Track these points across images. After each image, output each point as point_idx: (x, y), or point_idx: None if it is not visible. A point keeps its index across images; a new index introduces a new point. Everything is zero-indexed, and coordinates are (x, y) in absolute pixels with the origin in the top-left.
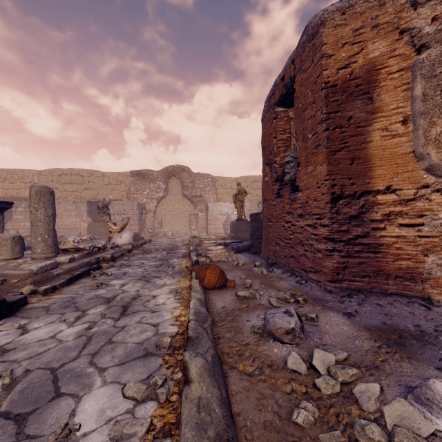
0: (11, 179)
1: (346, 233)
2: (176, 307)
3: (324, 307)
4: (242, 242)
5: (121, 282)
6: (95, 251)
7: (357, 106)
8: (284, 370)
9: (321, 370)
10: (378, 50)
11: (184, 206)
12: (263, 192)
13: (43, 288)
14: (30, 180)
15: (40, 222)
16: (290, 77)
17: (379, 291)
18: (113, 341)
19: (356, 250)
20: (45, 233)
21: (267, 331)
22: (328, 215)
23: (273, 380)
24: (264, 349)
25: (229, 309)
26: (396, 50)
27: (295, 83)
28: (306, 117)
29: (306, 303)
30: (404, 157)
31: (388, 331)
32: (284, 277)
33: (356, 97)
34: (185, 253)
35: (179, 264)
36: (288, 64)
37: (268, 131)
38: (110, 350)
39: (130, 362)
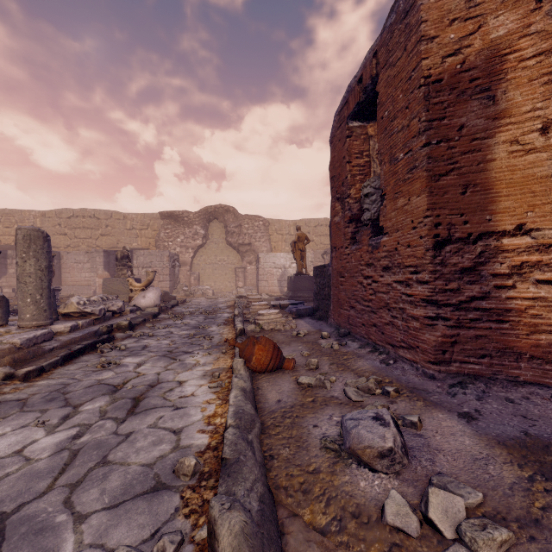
0: (6, 222)
1: (455, 293)
2: (210, 401)
3: (427, 403)
4: (303, 303)
5: (137, 361)
6: (108, 316)
7: (472, 109)
8: (380, 526)
9: (444, 529)
10: (503, 26)
11: (229, 257)
12: (332, 237)
13: (24, 370)
14: (31, 224)
15: (29, 277)
16: (371, 76)
17: (506, 378)
18: (109, 460)
19: (470, 318)
20: (36, 292)
21: (347, 449)
22: (429, 268)
23: (362, 546)
24: (344, 482)
25: (287, 404)
26: (531, 26)
27: (378, 83)
28: (396, 130)
29: (400, 396)
30: (544, 181)
31: (536, 447)
32: (364, 355)
33: (470, 96)
34: (228, 318)
35: (219, 333)
36: (368, 59)
37: (340, 154)
38: (101, 478)
39: (129, 502)
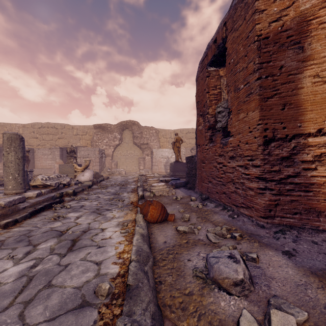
0: (2, 130)
1: (277, 173)
2: (121, 242)
3: (261, 244)
4: (179, 179)
5: (76, 215)
6: (61, 187)
7: (288, 55)
8: None
9: None
10: (309, 2)
11: (135, 151)
12: (197, 138)
13: (4, 222)
14: (17, 131)
15: (11, 163)
16: (222, 38)
17: (310, 228)
18: (52, 284)
19: (287, 189)
20: (15, 172)
21: (211, 278)
22: (260, 157)
23: None
24: (210, 303)
25: (170, 245)
26: None
27: (227, 42)
28: (238, 70)
29: (243, 239)
30: None
31: None
32: (218, 211)
33: (287, 47)
34: (134, 188)
35: (128, 197)
36: (220, 27)
37: (202, 88)
38: (45, 297)
39: (62, 316)
